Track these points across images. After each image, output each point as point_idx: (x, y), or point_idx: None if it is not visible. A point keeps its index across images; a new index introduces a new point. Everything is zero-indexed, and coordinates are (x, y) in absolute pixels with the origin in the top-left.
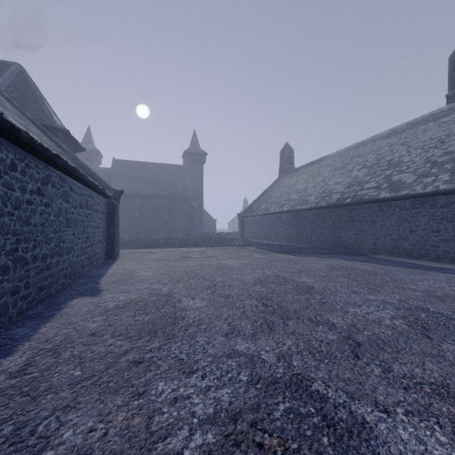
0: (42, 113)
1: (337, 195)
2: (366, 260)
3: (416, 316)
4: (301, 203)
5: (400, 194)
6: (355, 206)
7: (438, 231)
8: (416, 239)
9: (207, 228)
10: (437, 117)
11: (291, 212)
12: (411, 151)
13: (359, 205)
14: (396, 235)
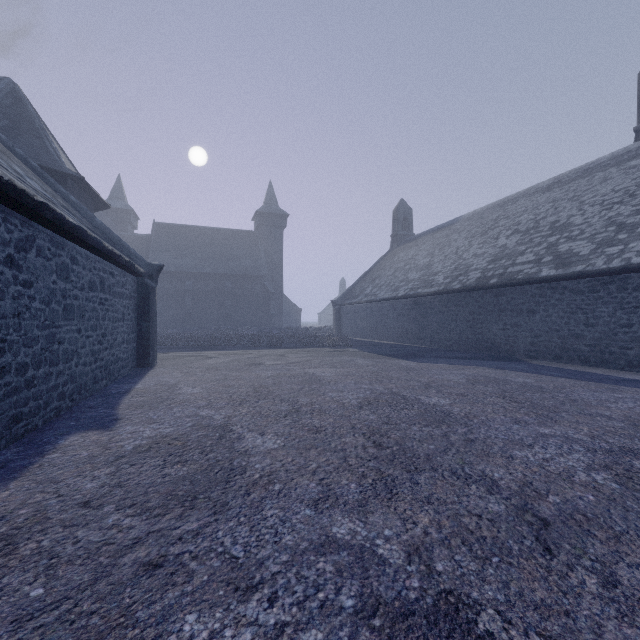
0: (44, 151)
1: (476, 272)
2: (523, 368)
3: (626, 464)
4: (424, 285)
5: (572, 271)
6: (503, 289)
7: (629, 325)
8: (596, 337)
9: (288, 321)
10: (621, 160)
11: (410, 297)
12: (585, 209)
13: (510, 288)
14: (565, 331)
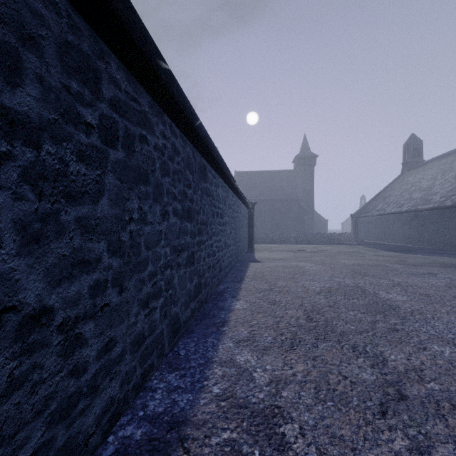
0: None
1: None
2: None
3: None
4: (423, 203)
5: None
6: None
7: None
8: None
9: (317, 229)
10: None
11: (411, 212)
12: None
13: None
14: None
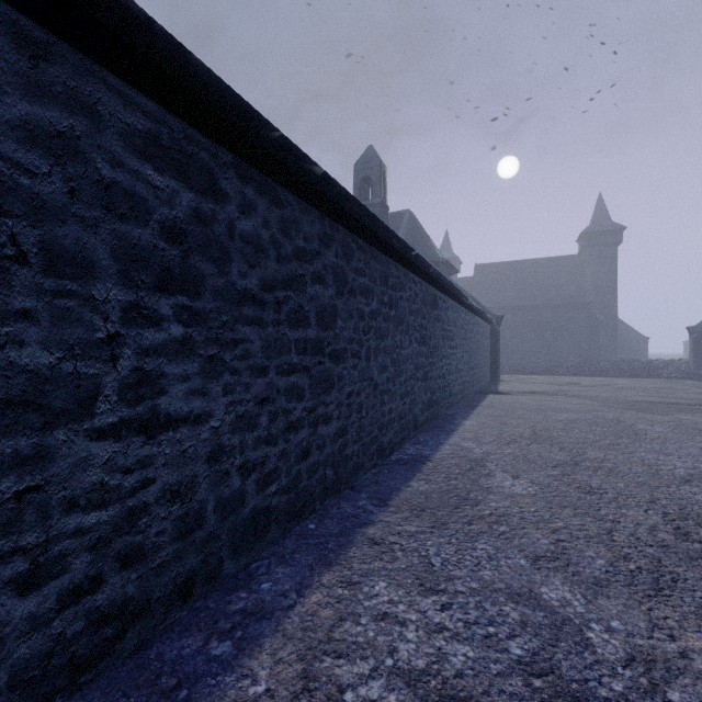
0: (428, 250)
1: None
2: None
3: None
4: None
5: None
6: None
7: None
8: None
9: (627, 352)
10: None
11: None
12: None
13: None
14: None
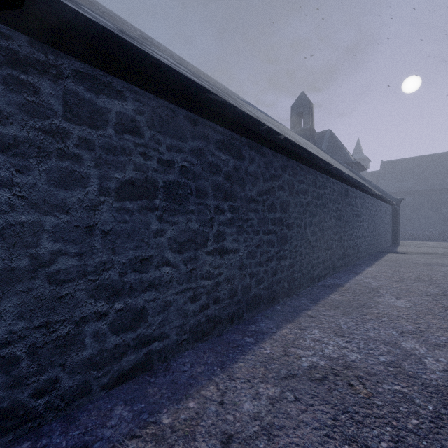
0: (343, 155)
1: None
2: None
3: None
4: None
5: None
6: None
7: None
8: None
9: None
10: None
11: None
12: None
13: None
14: None
